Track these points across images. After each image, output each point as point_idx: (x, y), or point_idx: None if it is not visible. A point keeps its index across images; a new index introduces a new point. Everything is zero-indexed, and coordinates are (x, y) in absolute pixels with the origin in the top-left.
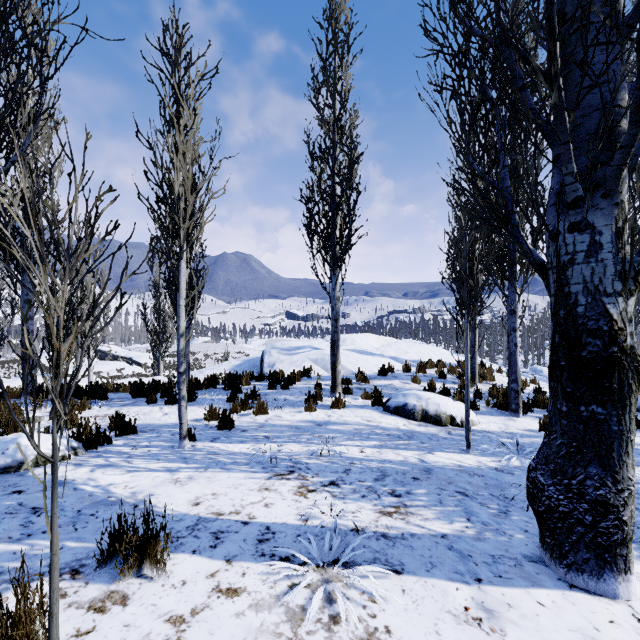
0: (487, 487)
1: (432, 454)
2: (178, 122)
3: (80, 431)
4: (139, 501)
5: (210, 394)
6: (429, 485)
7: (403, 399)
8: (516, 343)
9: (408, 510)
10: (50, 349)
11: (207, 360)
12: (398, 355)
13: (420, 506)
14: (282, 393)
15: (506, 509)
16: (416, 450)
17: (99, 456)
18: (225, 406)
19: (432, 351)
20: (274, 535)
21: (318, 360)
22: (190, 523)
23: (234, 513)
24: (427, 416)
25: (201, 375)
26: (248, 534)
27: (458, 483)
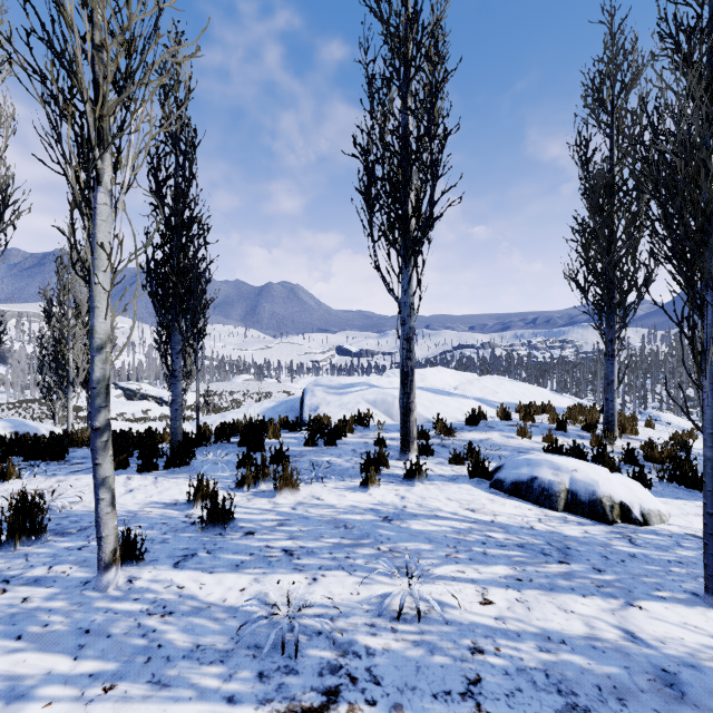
0: None
1: (639, 609)
2: None
3: None
4: None
5: (217, 453)
6: None
7: (527, 469)
8: None
9: None
10: (44, 386)
11: (247, 400)
12: (484, 396)
13: None
14: (325, 453)
15: None
16: (597, 595)
17: None
18: (233, 475)
19: (528, 391)
20: None
21: (378, 402)
22: None
23: None
24: (576, 502)
25: (222, 421)
26: None
27: None
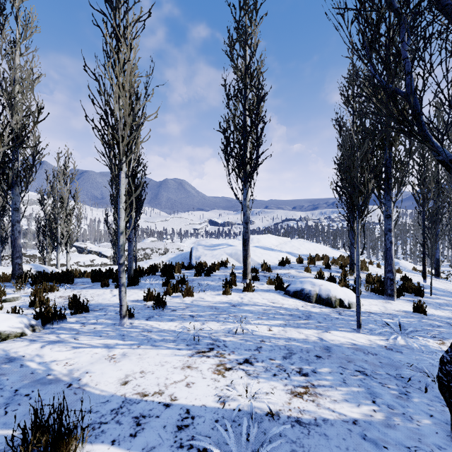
0: (382, 366)
1: (329, 333)
2: (118, 58)
3: (42, 310)
4: (74, 379)
5: (150, 280)
6: (331, 363)
7: (300, 285)
8: (391, 241)
9: (316, 391)
10: (40, 245)
11: (153, 254)
12: (292, 250)
13: (327, 386)
14: (205, 279)
15: (405, 390)
16: (315, 329)
17: (52, 332)
18: (161, 289)
19: (318, 248)
20: (193, 420)
21: (232, 254)
22: (115, 405)
23: (157, 394)
24: (320, 299)
25: (146, 265)
26: (168, 419)
27: (356, 361)
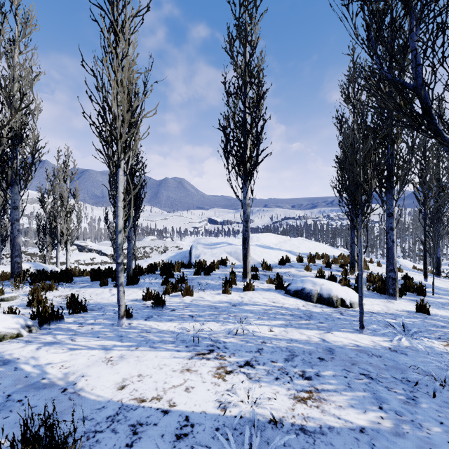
0: (387, 369)
1: (331, 333)
2: (116, 53)
3: (39, 310)
4: (69, 384)
5: (149, 278)
6: (335, 366)
7: (301, 284)
8: (393, 240)
9: (320, 395)
10: (40, 244)
11: (153, 252)
12: (292, 249)
13: (331, 391)
14: (205, 278)
15: (413, 395)
16: (317, 329)
17: (49, 333)
18: (160, 288)
19: (317, 246)
20: (192, 428)
21: (232, 253)
22: (111, 412)
23: (156, 399)
24: (321, 299)
25: (146, 263)
26: (167, 427)
27: (360, 364)
